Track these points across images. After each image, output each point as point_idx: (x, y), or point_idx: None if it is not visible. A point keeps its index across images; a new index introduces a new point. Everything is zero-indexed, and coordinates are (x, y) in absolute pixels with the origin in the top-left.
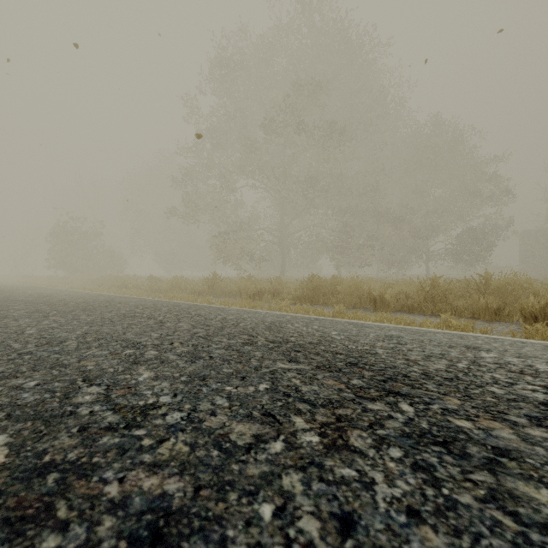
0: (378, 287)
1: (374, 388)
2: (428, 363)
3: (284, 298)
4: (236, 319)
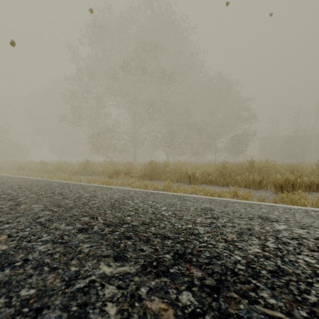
0: (190, 168)
1: (209, 312)
2: (244, 245)
3: (133, 176)
4: (89, 197)
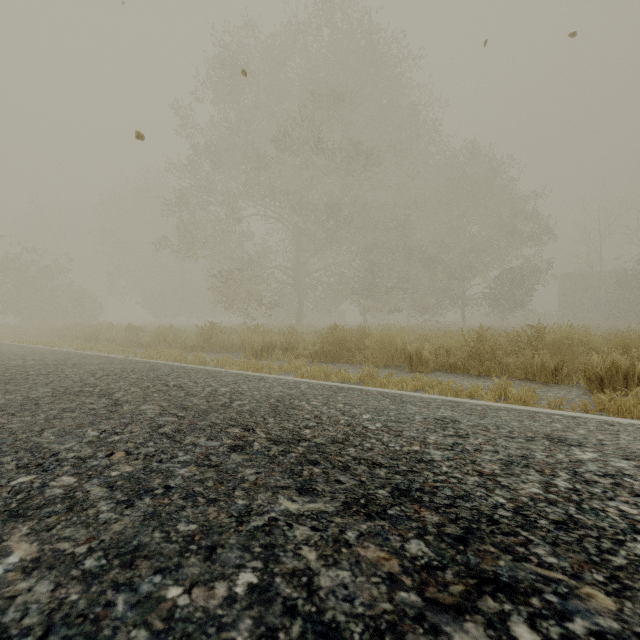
0: (412, 339)
1: (451, 566)
2: (514, 481)
3: (300, 354)
4: (230, 394)
